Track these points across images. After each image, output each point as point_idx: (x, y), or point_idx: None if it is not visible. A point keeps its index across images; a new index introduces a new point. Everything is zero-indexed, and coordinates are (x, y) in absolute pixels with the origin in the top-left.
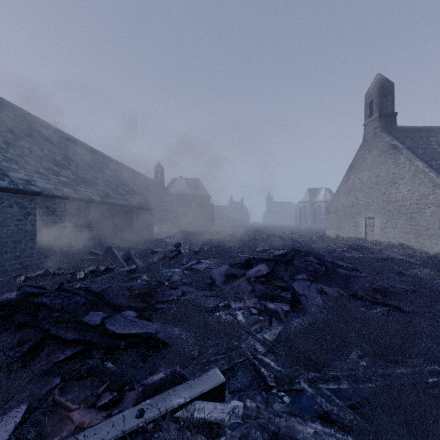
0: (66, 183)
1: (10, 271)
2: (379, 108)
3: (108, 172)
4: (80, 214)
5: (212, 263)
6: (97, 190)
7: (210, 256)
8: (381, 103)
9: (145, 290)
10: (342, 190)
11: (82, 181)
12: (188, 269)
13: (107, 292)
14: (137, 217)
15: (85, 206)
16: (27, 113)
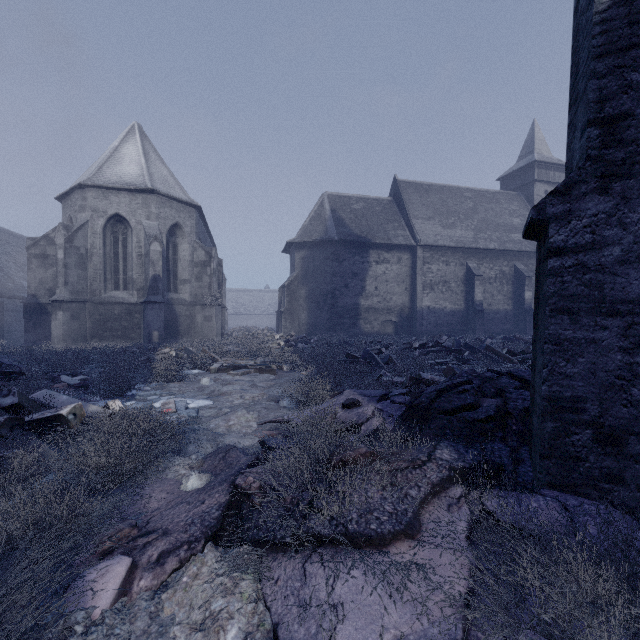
0: None
1: None
2: None
3: None
4: None
5: None
6: None
7: None
8: None
9: None
10: None
11: None
12: None
13: None
14: None
15: None
16: None
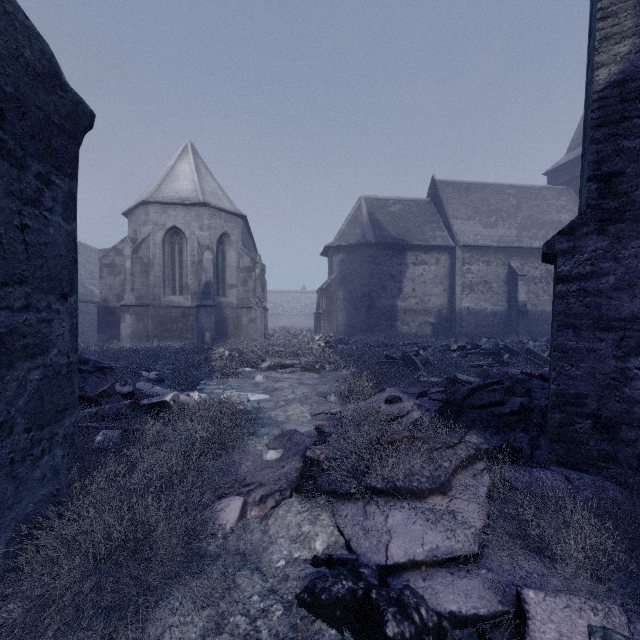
0: None
1: None
2: None
3: None
4: None
5: None
6: None
7: None
8: None
9: None
10: None
11: None
12: None
13: None
14: None
15: None
16: None
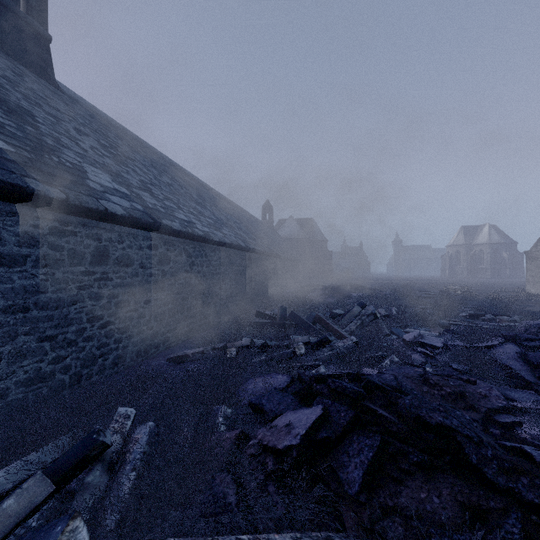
0: (213, 225)
1: (180, 335)
2: None
3: (230, 213)
4: (228, 263)
5: (434, 335)
6: (236, 234)
7: (408, 323)
8: None
9: (455, 387)
10: None
11: (222, 223)
12: (411, 343)
13: (406, 388)
14: (269, 267)
15: (232, 254)
16: (151, 147)
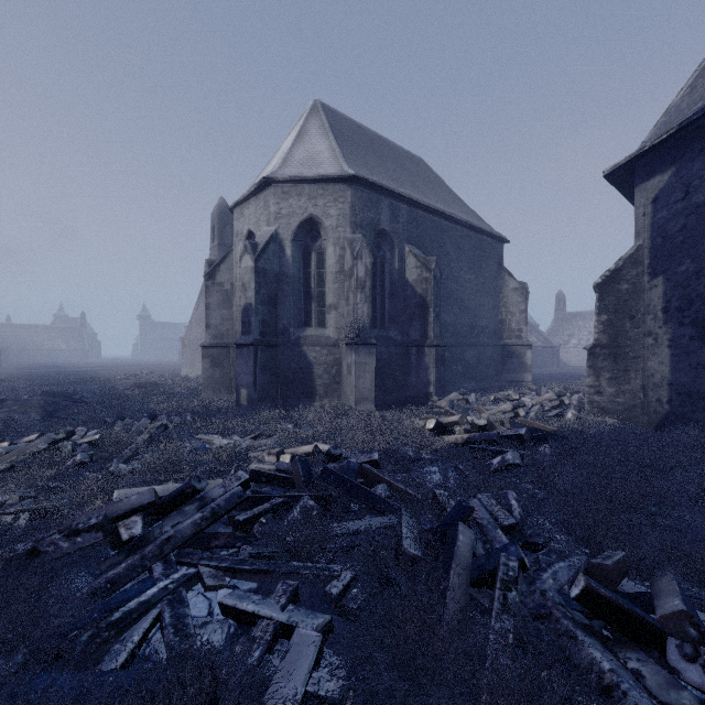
0: None
1: None
2: (219, 236)
3: None
4: None
5: None
6: None
7: None
8: (222, 231)
9: None
10: (194, 320)
11: None
12: None
13: None
14: None
15: None
16: None
